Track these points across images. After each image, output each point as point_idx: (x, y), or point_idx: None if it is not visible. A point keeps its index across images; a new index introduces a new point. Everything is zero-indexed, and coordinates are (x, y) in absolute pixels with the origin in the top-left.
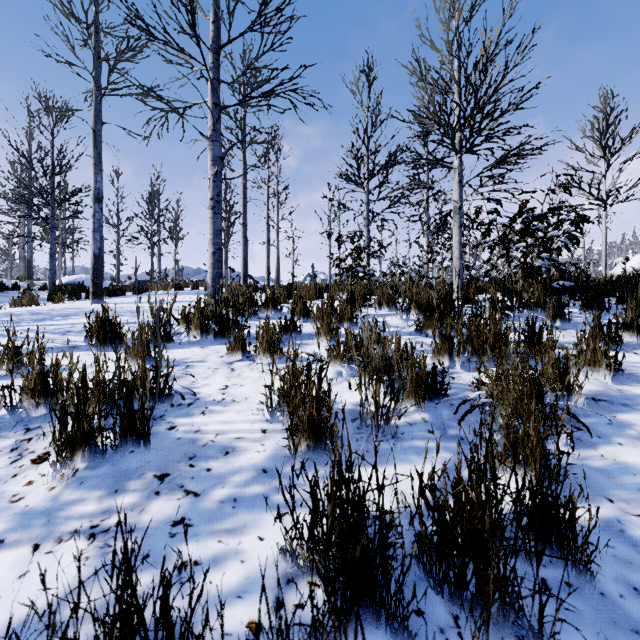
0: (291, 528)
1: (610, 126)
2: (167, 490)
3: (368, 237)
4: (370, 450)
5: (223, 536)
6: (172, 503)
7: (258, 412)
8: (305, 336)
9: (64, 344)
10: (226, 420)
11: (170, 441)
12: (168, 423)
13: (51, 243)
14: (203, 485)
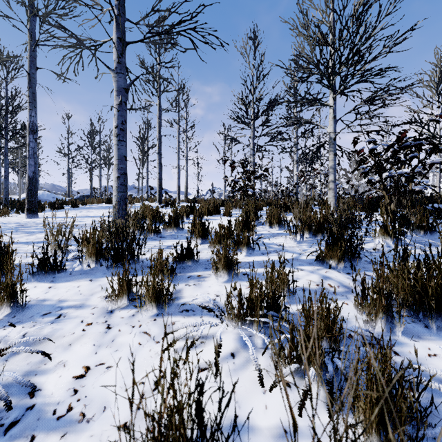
0: None
1: None
2: None
3: (254, 163)
4: None
5: None
6: None
7: None
8: (202, 264)
9: None
10: None
11: None
12: None
13: (5, 167)
14: None
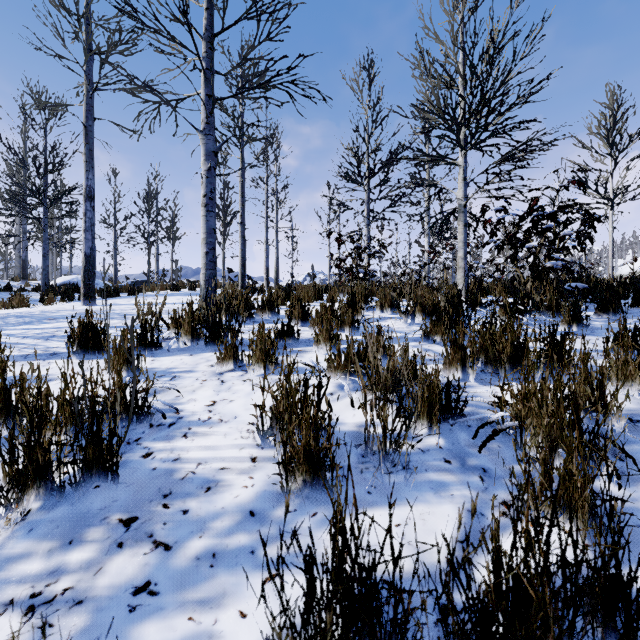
0: (279, 614)
1: (617, 123)
2: (132, 541)
3: (368, 237)
4: (377, 485)
5: (195, 610)
6: (136, 560)
7: (248, 435)
8: (303, 342)
9: (45, 351)
10: (211, 445)
11: (143, 472)
12: (144, 449)
13: (44, 243)
14: (177, 534)
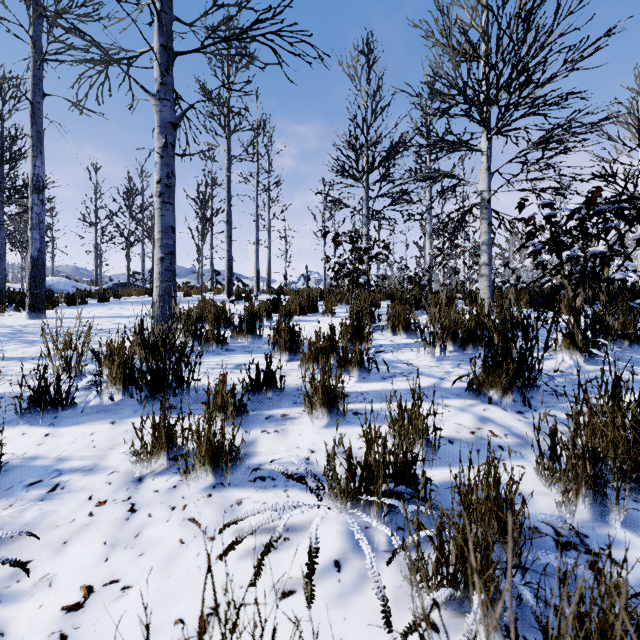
0: None
1: None
2: None
3: (367, 237)
4: None
5: None
6: None
7: None
8: (289, 395)
9: None
10: None
11: None
12: None
13: None
14: None
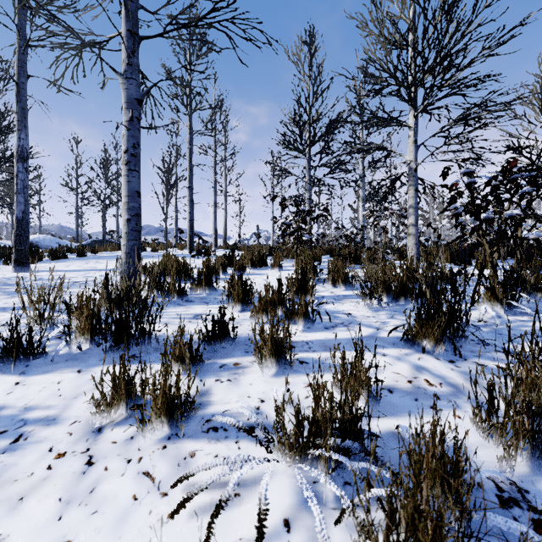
0: None
1: None
2: None
3: (309, 201)
4: None
5: None
6: None
7: None
8: (241, 345)
9: None
10: None
11: None
12: None
13: None
14: None
